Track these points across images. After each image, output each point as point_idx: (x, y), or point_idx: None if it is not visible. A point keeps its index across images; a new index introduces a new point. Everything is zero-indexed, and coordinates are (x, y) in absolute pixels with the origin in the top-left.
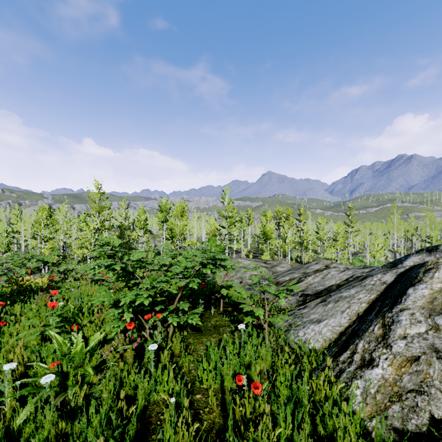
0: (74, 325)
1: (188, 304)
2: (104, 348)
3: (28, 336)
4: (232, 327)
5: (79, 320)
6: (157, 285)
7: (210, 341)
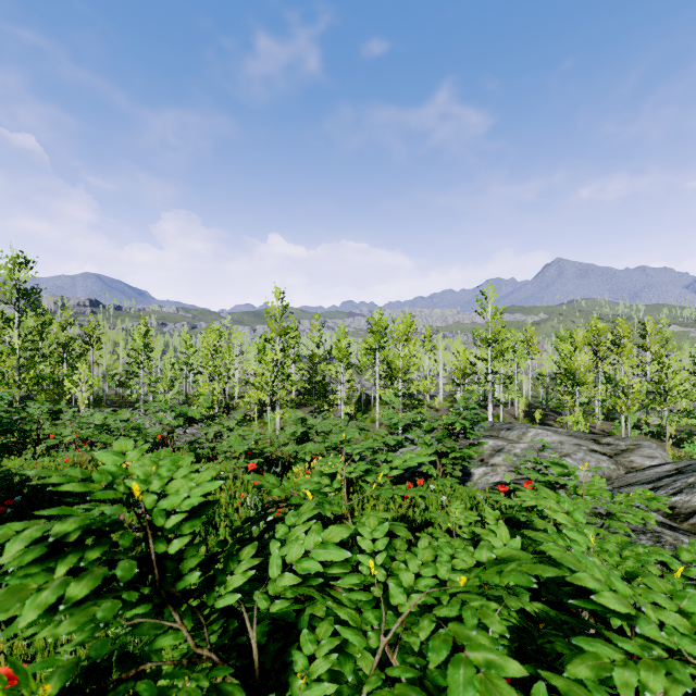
0: None
1: None
2: None
3: None
4: None
5: None
6: None
7: None
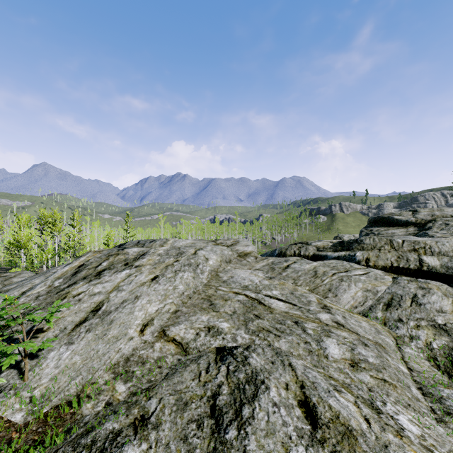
0: None
1: None
2: None
3: None
4: None
5: None
6: None
7: None
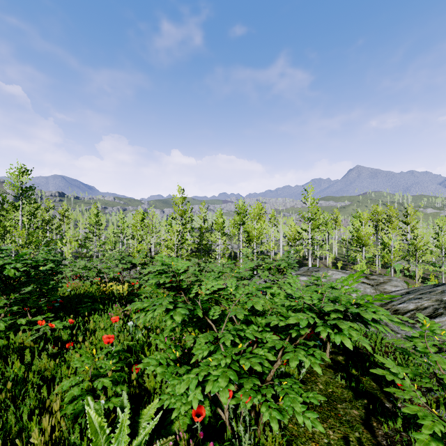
0: (133, 369)
1: (297, 388)
2: (159, 444)
3: (73, 388)
4: (358, 406)
5: (143, 355)
6: (245, 365)
7: (328, 438)
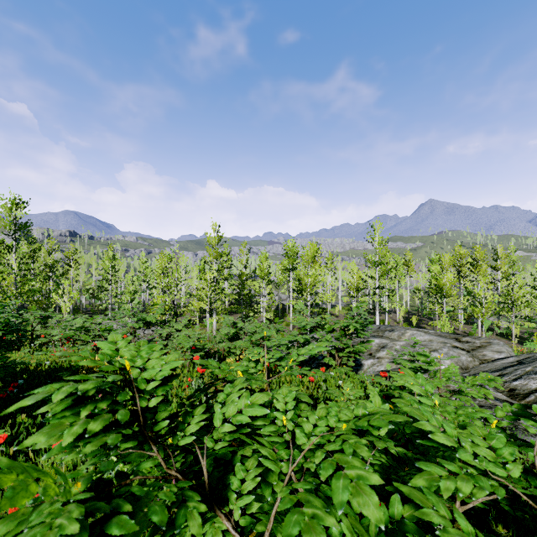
0: None
1: None
2: None
3: None
4: None
5: None
6: None
7: None
